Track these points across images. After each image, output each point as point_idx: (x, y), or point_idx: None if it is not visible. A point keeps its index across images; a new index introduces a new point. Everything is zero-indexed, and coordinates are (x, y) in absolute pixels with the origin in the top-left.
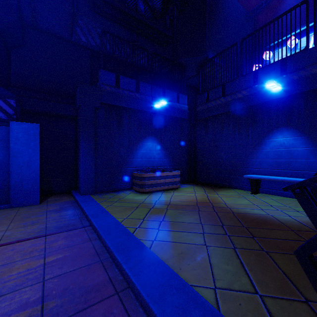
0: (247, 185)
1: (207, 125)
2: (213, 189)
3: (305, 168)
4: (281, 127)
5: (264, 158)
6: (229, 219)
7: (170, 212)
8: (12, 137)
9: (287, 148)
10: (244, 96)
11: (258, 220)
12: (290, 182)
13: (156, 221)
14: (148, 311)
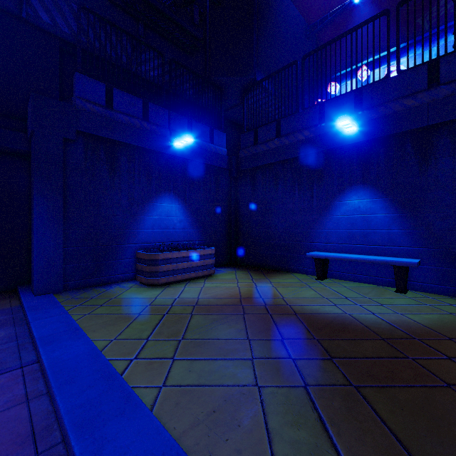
0: (311, 268)
1: (255, 179)
2: (264, 274)
3: (386, 242)
4: (356, 185)
5: (334, 228)
6: (291, 326)
7: (197, 320)
8: None
9: (363, 215)
10: (307, 138)
11: (333, 324)
12: (368, 261)
13: (170, 340)
14: None
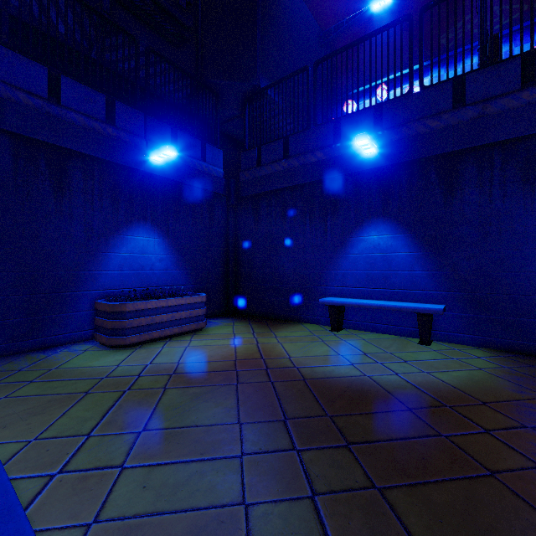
0: (325, 316)
1: (259, 208)
2: (269, 326)
3: (408, 285)
4: (375, 218)
5: (351, 269)
6: (298, 399)
7: (171, 398)
8: None
9: (384, 253)
10: (320, 160)
11: (350, 391)
12: (389, 308)
13: (125, 434)
14: None
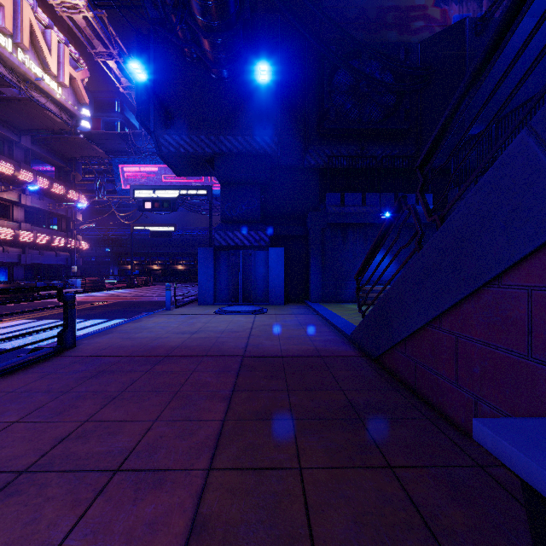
0: None
1: None
2: None
3: None
4: None
5: None
6: None
7: None
8: (269, 258)
9: None
10: None
11: None
12: None
13: (359, 315)
14: (335, 327)
